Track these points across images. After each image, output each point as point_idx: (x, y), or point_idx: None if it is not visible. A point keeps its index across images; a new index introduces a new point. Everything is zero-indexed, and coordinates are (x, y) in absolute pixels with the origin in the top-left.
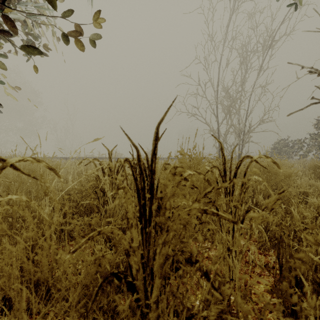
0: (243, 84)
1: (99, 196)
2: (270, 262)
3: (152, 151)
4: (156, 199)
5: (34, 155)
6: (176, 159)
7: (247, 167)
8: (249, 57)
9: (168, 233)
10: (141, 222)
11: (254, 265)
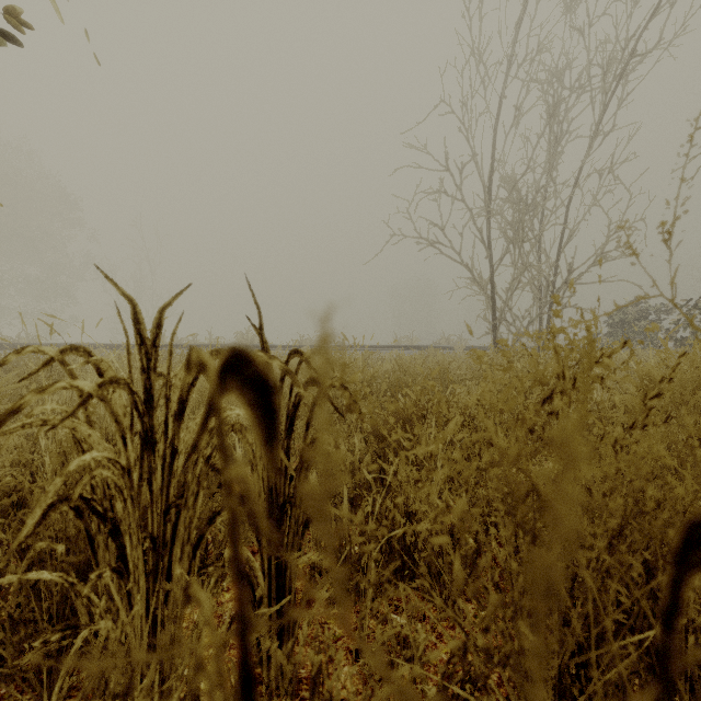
0: (551, 169)
1: (95, 529)
2: None
3: None
4: None
5: None
6: (389, 348)
7: None
8: (567, 105)
9: None
10: None
11: None
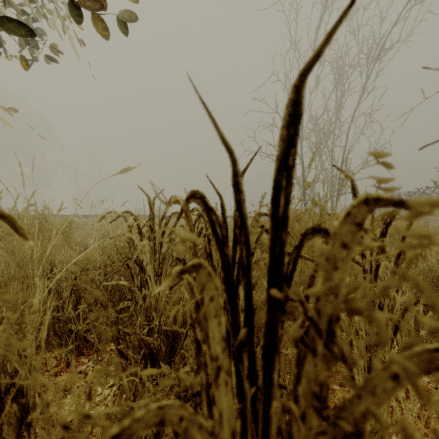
0: (338, 112)
1: (134, 272)
2: (430, 390)
3: (278, 158)
4: (293, 301)
5: (29, 206)
6: None
7: (411, 222)
8: (347, 74)
9: (346, 419)
10: (237, 360)
11: (405, 395)
